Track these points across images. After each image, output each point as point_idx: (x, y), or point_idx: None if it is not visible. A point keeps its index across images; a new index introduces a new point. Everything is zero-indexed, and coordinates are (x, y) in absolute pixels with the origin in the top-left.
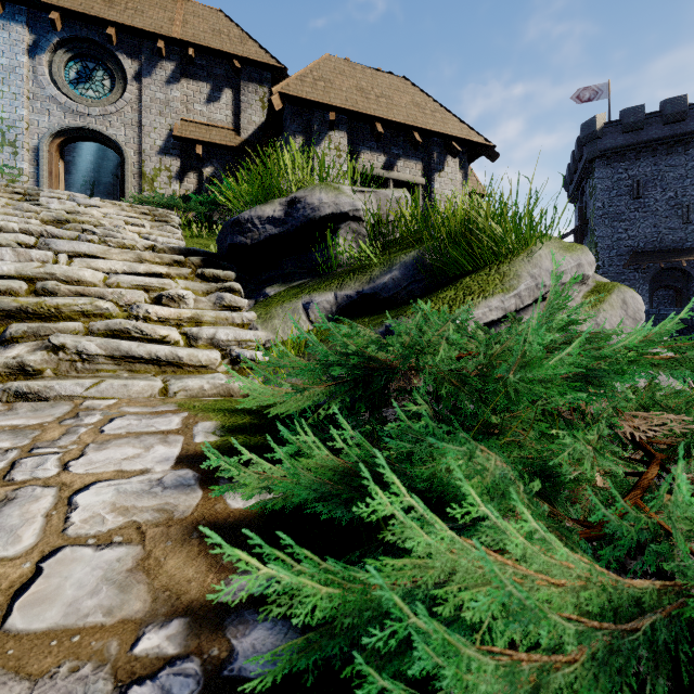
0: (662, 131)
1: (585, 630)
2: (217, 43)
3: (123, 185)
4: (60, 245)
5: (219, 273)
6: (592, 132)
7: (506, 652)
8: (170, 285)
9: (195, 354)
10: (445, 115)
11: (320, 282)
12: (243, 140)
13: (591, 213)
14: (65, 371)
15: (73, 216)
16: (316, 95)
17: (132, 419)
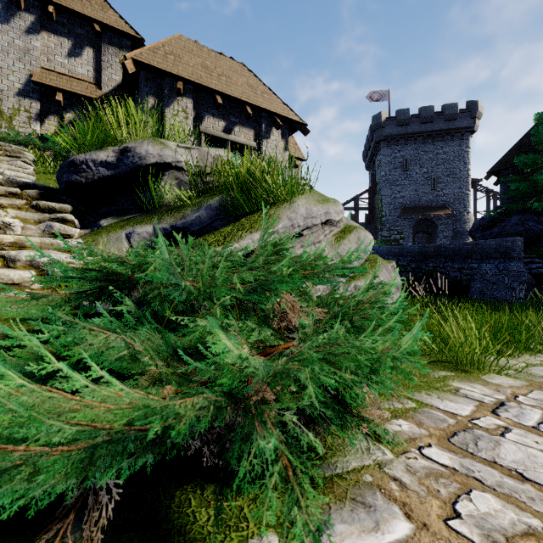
0: (419, 128)
1: (89, 431)
2: (78, 6)
3: None
4: None
5: (55, 206)
6: (379, 123)
7: (2, 447)
8: None
9: (7, 273)
10: (271, 97)
11: (145, 217)
12: (104, 94)
13: (378, 178)
14: None
15: None
16: (166, 66)
17: None
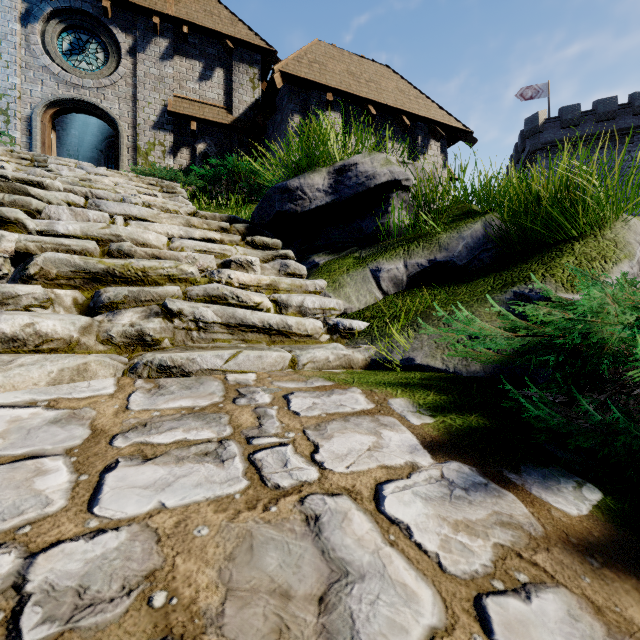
0: (595, 128)
1: None
2: (210, 23)
3: (116, 158)
4: (110, 207)
5: (268, 241)
6: (535, 127)
7: None
8: (231, 251)
9: (303, 322)
10: (426, 102)
11: (379, 251)
12: (234, 118)
13: None
14: (181, 341)
15: (88, 183)
16: (313, 76)
17: (308, 396)
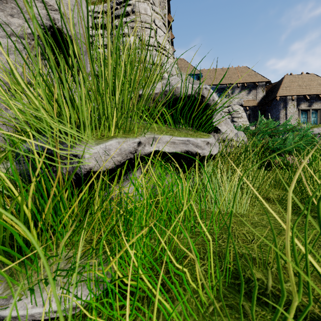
0: None
1: None
2: (250, 80)
3: None
4: None
5: None
6: None
7: None
8: None
9: None
10: None
11: None
12: (257, 102)
13: None
14: None
15: None
16: (287, 93)
17: None
